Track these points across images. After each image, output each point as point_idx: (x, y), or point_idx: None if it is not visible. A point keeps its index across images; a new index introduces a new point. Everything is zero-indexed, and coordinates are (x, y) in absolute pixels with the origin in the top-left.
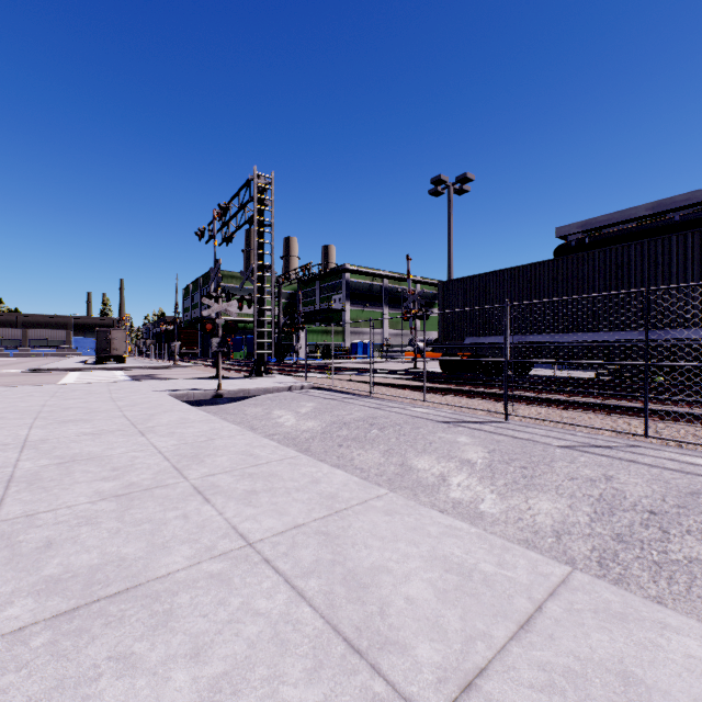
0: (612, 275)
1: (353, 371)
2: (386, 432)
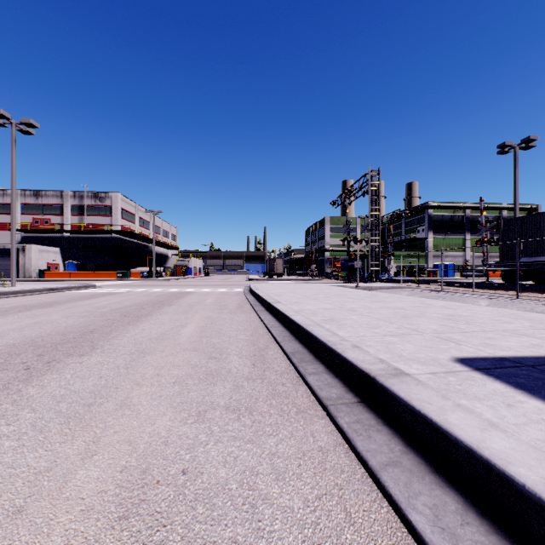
0: None
1: (433, 282)
2: (445, 299)
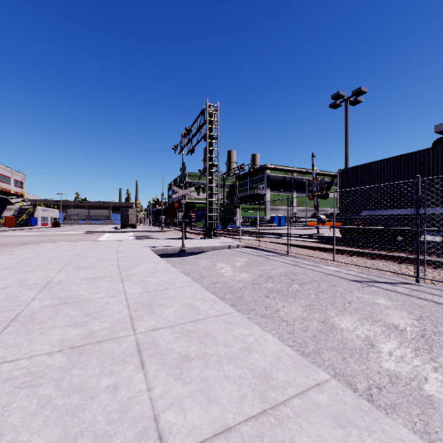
0: None
1: (273, 235)
2: (305, 288)
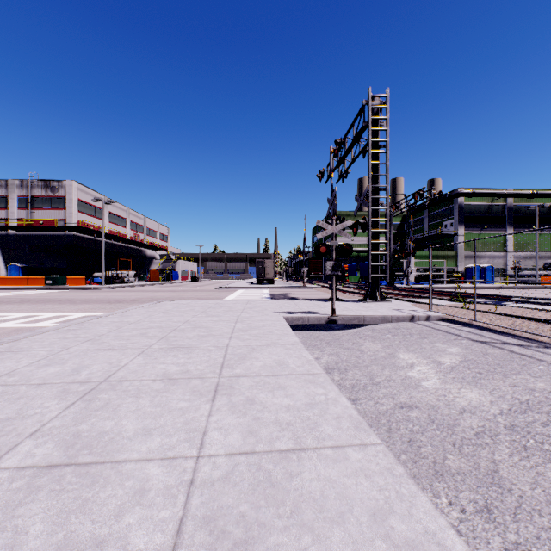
0: None
1: (484, 298)
2: None
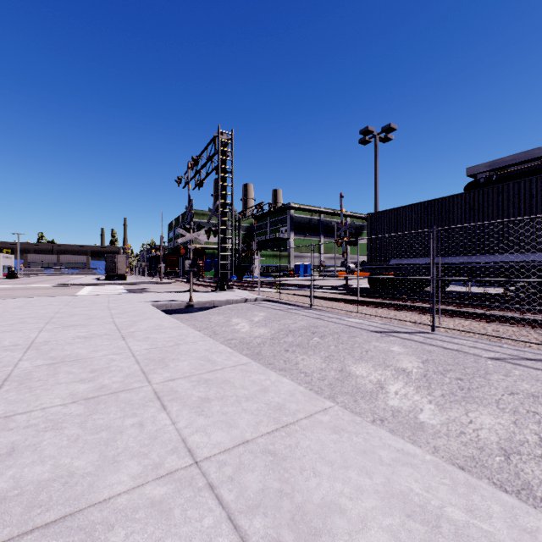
0: (526, 204)
1: (296, 286)
2: (326, 340)
